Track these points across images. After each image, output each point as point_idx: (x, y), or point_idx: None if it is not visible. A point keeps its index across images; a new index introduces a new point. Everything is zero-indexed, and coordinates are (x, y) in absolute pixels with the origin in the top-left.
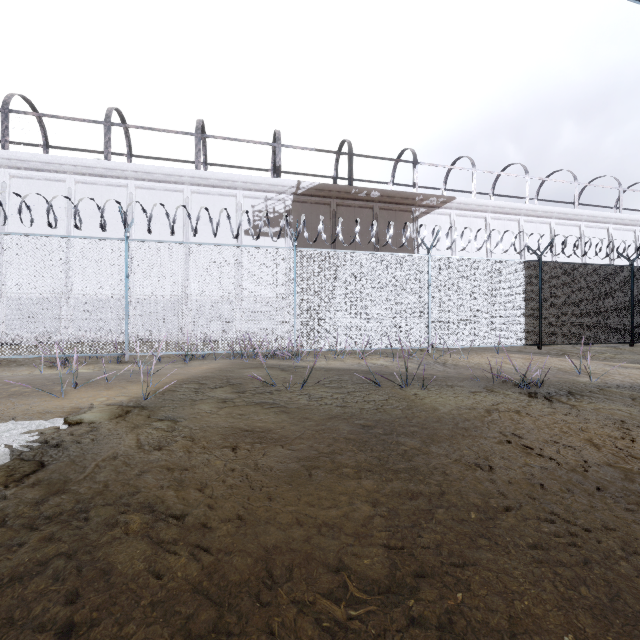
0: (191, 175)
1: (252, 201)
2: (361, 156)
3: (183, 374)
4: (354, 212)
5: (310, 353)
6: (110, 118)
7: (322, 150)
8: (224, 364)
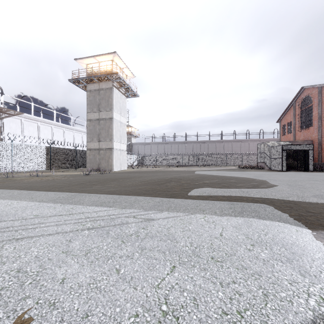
0: None
1: None
2: None
3: None
4: None
5: None
6: None
7: None
8: None
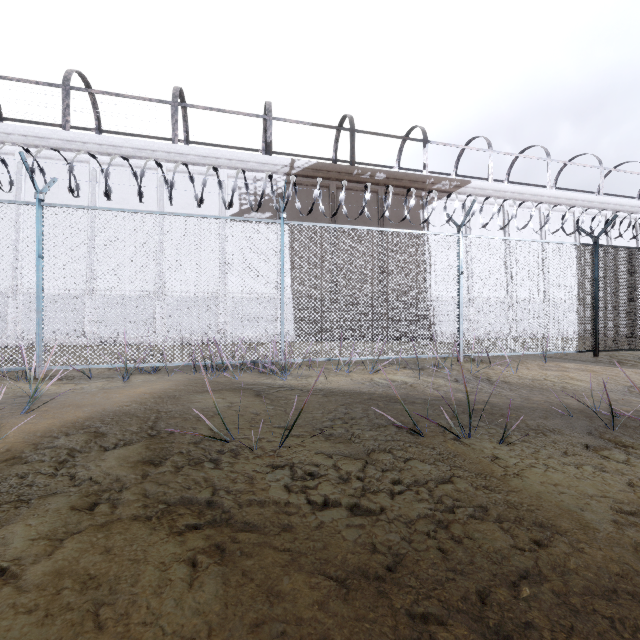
0: (166, 150)
1: (238, 182)
2: (364, 132)
3: (92, 407)
4: (356, 196)
5: (304, 363)
6: (69, 81)
7: (320, 125)
8: (175, 384)
